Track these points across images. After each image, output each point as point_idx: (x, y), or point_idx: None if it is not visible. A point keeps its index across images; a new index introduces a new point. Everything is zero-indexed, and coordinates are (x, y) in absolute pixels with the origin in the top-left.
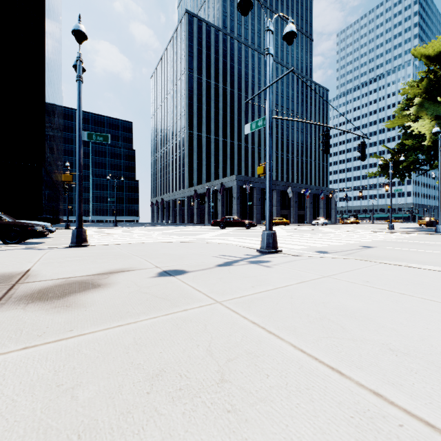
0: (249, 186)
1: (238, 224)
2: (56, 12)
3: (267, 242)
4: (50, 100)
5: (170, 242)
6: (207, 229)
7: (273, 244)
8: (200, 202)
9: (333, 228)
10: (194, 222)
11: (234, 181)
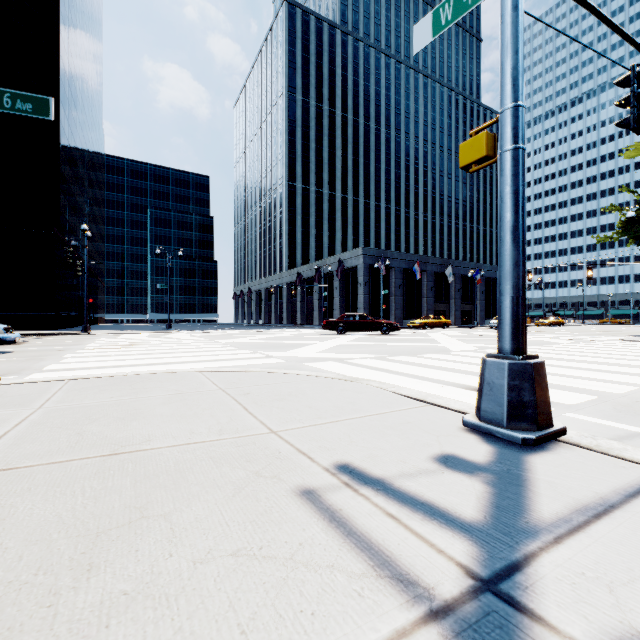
0: (383, 264)
1: (368, 327)
2: (88, 5)
3: (514, 402)
4: (74, 133)
5: (215, 373)
6: (315, 334)
7: (539, 410)
8: (306, 291)
9: (534, 333)
10: (297, 323)
11: (360, 257)
